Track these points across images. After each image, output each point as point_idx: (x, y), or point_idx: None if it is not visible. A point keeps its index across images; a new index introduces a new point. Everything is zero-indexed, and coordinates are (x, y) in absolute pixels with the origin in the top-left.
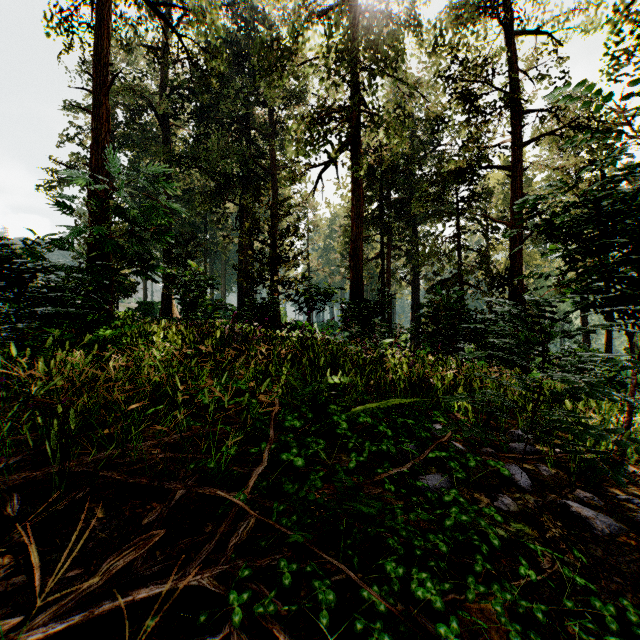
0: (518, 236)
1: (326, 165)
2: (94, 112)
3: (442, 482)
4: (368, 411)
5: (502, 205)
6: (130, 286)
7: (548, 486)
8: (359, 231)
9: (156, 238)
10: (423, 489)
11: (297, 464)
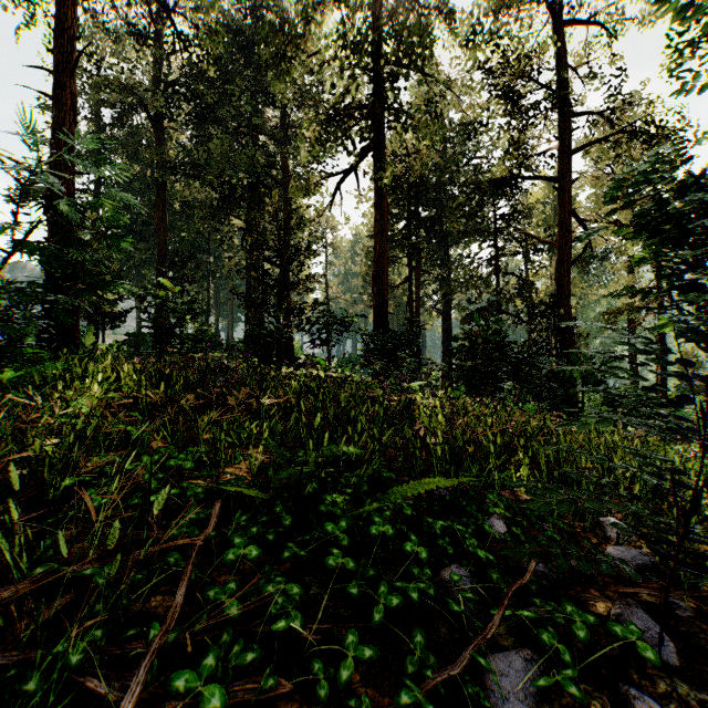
0: (565, 258)
1: (345, 174)
2: (55, 97)
3: (528, 678)
4: (387, 510)
5: (542, 227)
6: (117, 314)
7: (701, 650)
8: (383, 250)
9: (110, 246)
10: (493, 701)
11: (208, 705)
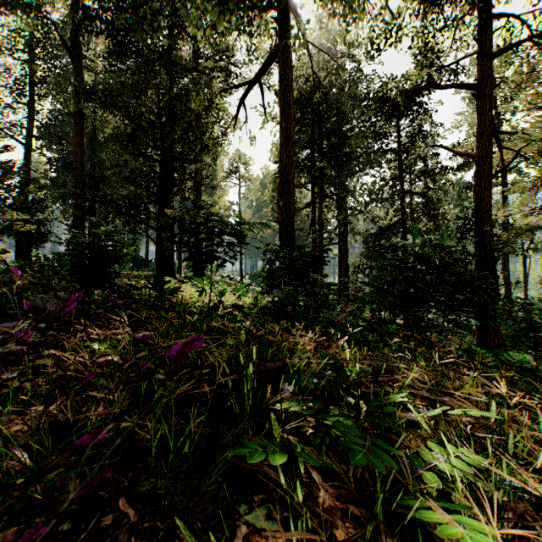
0: (486, 169)
1: (249, 84)
2: None
3: None
4: None
5: None
6: (39, 235)
7: None
8: (290, 160)
9: None
10: None
11: None
